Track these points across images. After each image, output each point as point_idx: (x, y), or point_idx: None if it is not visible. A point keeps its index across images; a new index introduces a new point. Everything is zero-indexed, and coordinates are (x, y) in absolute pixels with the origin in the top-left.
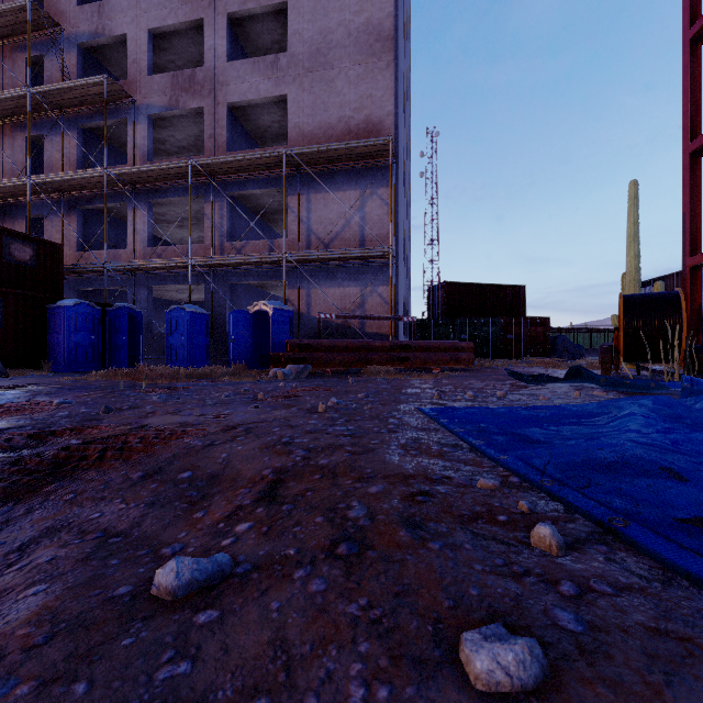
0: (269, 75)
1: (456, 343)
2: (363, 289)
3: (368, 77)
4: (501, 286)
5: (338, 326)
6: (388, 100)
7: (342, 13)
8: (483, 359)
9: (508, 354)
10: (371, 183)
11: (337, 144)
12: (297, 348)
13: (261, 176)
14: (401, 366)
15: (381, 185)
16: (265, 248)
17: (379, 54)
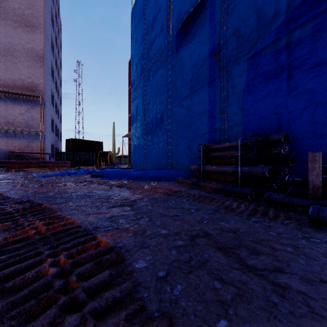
0: None
1: (65, 161)
2: (30, 142)
3: (33, 67)
4: (94, 141)
5: (19, 154)
6: (41, 78)
7: (20, 40)
8: (84, 166)
9: (93, 164)
10: (34, 105)
11: (18, 91)
12: None
13: None
14: (43, 168)
15: (38, 106)
16: None
17: (37, 61)
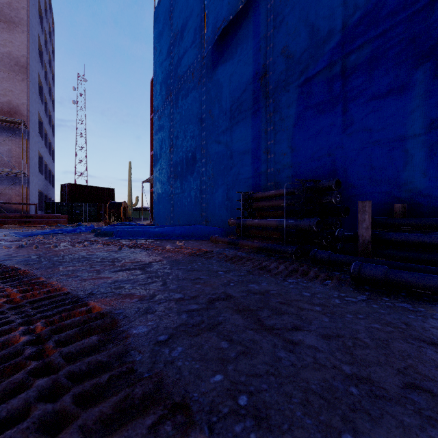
0: None
1: (58, 215)
2: (6, 187)
3: (10, 81)
4: (102, 188)
5: None
6: (23, 97)
7: None
8: (88, 222)
9: (100, 220)
10: (12, 135)
11: None
12: None
13: None
14: (26, 225)
15: (19, 137)
16: None
17: (17, 72)
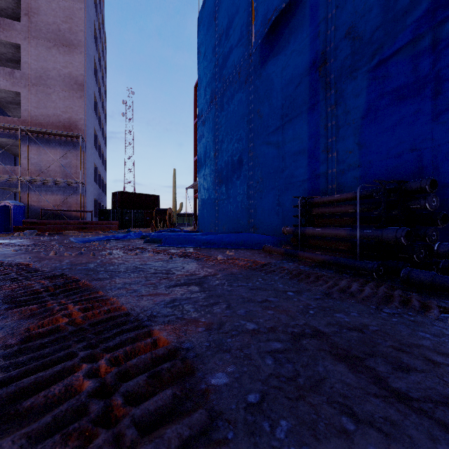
0: (7, 78)
1: (111, 221)
2: (67, 196)
3: (70, 99)
4: (148, 195)
5: (53, 213)
6: (81, 112)
7: (55, 64)
8: (136, 228)
9: (147, 226)
10: (72, 148)
11: (52, 131)
12: (29, 224)
13: (2, 131)
14: (84, 231)
15: (77, 150)
16: (4, 170)
17: (76, 90)
